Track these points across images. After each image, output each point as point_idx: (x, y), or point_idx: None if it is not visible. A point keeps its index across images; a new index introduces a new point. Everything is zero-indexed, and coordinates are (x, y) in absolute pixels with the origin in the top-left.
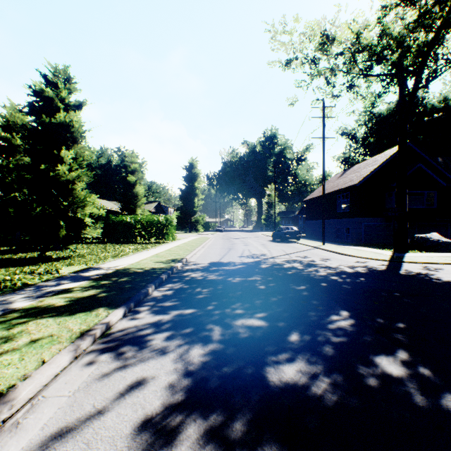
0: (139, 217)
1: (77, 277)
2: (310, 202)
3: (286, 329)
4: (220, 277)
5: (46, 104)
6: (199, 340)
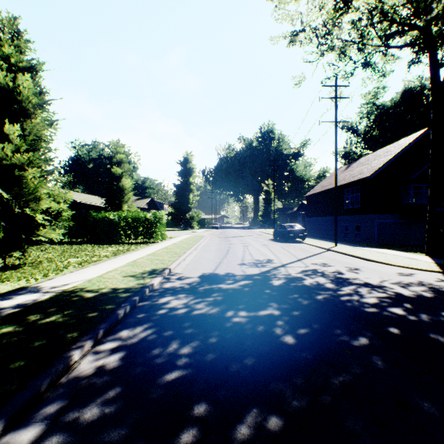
0: (123, 213)
1: None
2: (312, 198)
3: None
4: (214, 308)
5: None
6: None
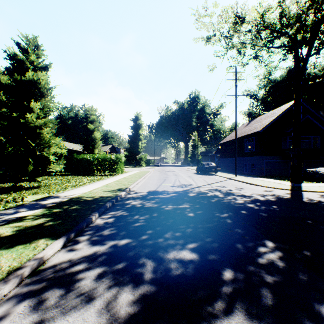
0: (96, 155)
1: (35, 205)
2: (224, 145)
3: (218, 264)
4: (155, 204)
5: (18, 66)
6: (130, 279)
